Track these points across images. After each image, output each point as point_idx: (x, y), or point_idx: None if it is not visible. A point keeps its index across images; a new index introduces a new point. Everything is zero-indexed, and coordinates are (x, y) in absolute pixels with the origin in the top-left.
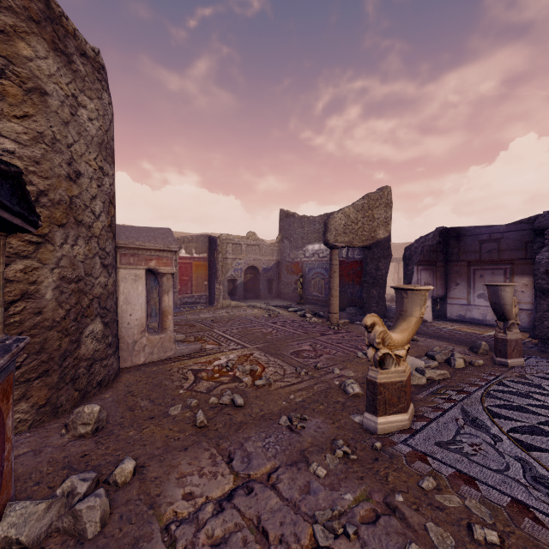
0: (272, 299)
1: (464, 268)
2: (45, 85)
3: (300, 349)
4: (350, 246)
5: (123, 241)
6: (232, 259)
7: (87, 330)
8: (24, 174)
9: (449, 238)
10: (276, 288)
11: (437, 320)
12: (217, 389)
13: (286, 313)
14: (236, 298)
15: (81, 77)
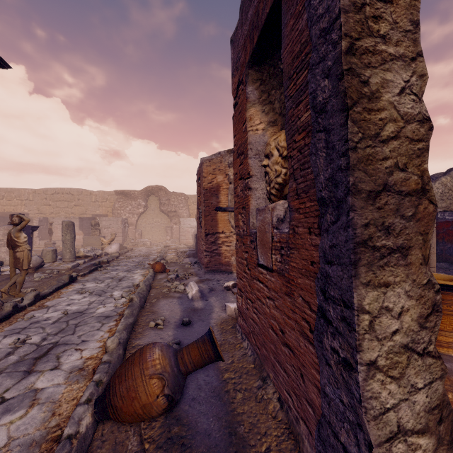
0: None
1: None
2: None
3: None
4: (446, 210)
5: None
6: None
7: None
8: None
9: None
10: None
11: None
12: None
13: None
14: None
15: None
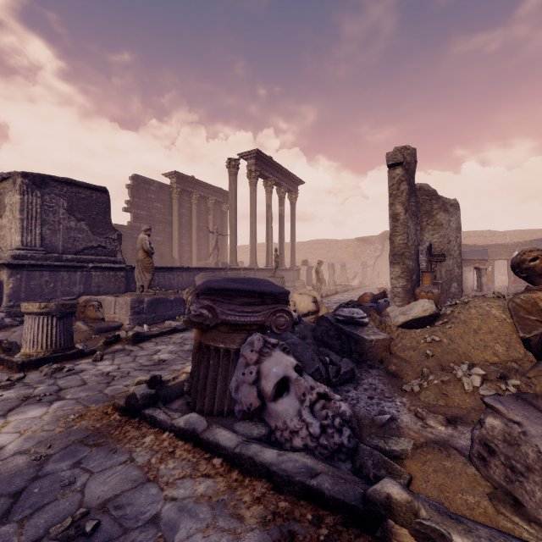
0: None
1: None
2: (442, 222)
3: None
4: None
5: (464, 257)
6: None
7: (452, 285)
8: (438, 246)
9: None
10: None
11: None
12: None
13: None
14: None
15: (450, 213)
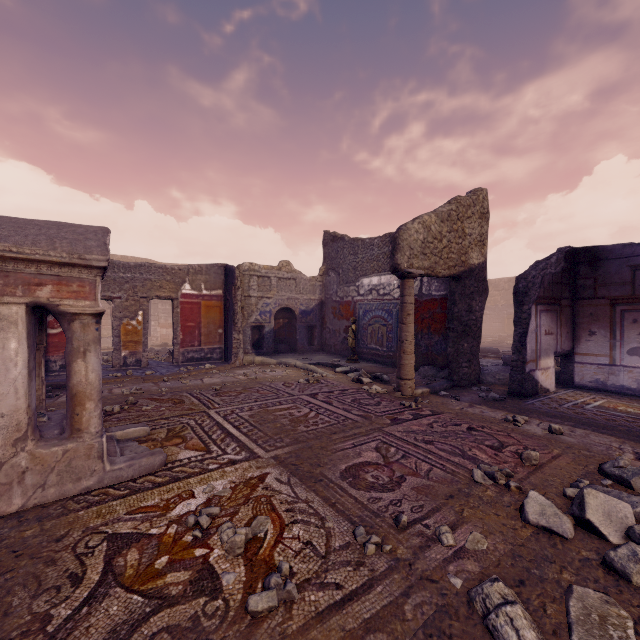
0: (313, 353)
1: (604, 309)
2: None
3: (359, 461)
4: (431, 275)
5: None
6: (257, 298)
7: None
8: None
9: (577, 263)
10: (319, 338)
11: (560, 388)
12: (136, 638)
13: (333, 376)
14: (263, 351)
15: None
